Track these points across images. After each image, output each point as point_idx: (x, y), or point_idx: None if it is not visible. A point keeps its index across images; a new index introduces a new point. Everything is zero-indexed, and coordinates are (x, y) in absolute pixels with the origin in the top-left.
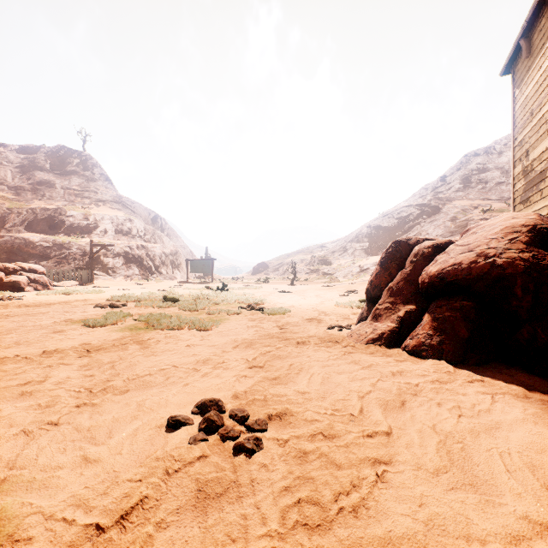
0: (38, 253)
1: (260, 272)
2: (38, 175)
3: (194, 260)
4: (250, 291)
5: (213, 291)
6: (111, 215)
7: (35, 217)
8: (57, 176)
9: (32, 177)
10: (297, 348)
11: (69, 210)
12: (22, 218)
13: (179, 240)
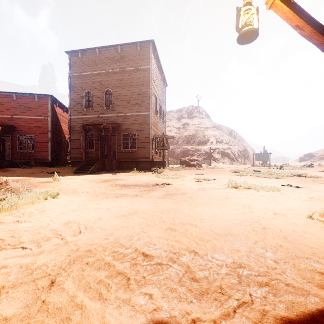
0: (191, 153)
1: (306, 160)
2: (183, 120)
3: (257, 154)
4: (297, 170)
5: (274, 169)
6: (214, 134)
7: (186, 139)
8: (189, 120)
9: (181, 122)
10: (318, 183)
11: (197, 134)
12: (183, 140)
13: (244, 142)
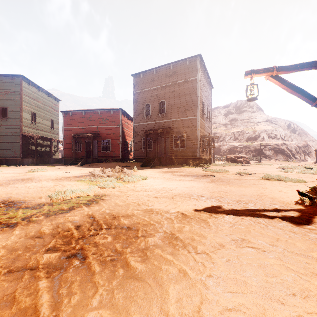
0: (238, 150)
1: None
2: (230, 116)
3: None
4: None
5: None
6: (265, 129)
7: (234, 136)
8: (238, 115)
9: (228, 118)
10: None
11: (246, 130)
12: (230, 137)
13: (307, 136)
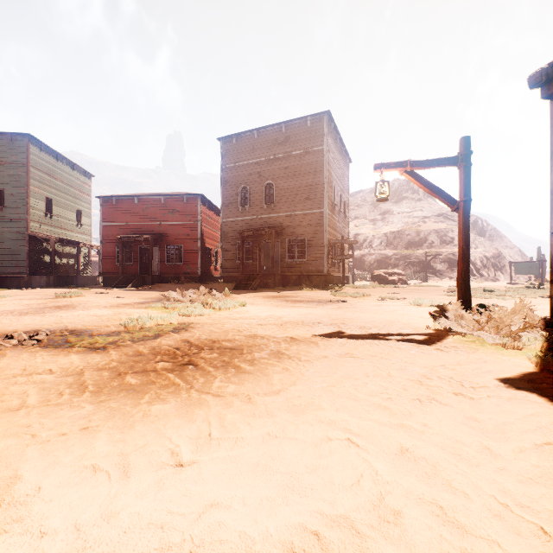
0: (392, 262)
1: None
2: (382, 207)
3: (518, 263)
4: None
5: (528, 289)
6: (436, 229)
7: (386, 239)
8: (394, 204)
9: (379, 209)
10: (546, 305)
11: (406, 230)
12: (380, 241)
13: (503, 240)
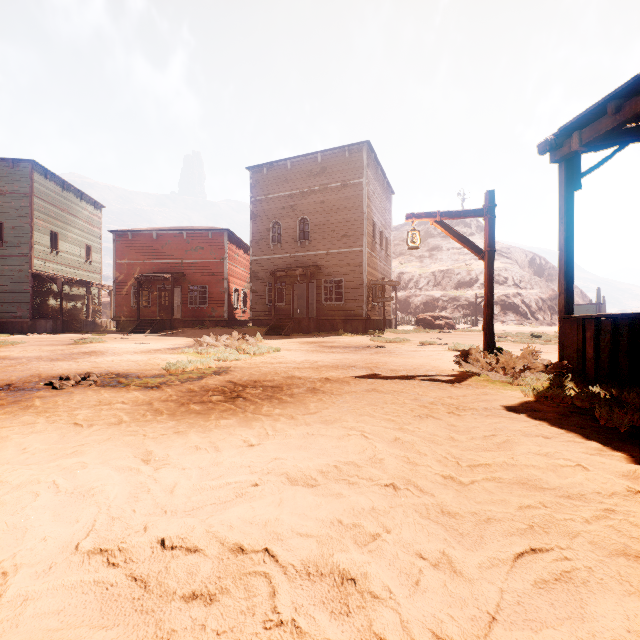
0: (440, 305)
1: None
2: (430, 242)
3: (575, 305)
4: None
5: None
6: None
7: (434, 278)
8: (443, 239)
9: (427, 245)
10: None
11: (456, 269)
12: (427, 280)
13: None
